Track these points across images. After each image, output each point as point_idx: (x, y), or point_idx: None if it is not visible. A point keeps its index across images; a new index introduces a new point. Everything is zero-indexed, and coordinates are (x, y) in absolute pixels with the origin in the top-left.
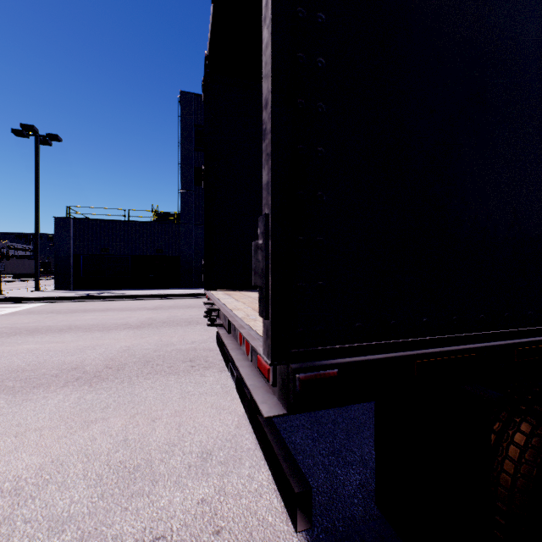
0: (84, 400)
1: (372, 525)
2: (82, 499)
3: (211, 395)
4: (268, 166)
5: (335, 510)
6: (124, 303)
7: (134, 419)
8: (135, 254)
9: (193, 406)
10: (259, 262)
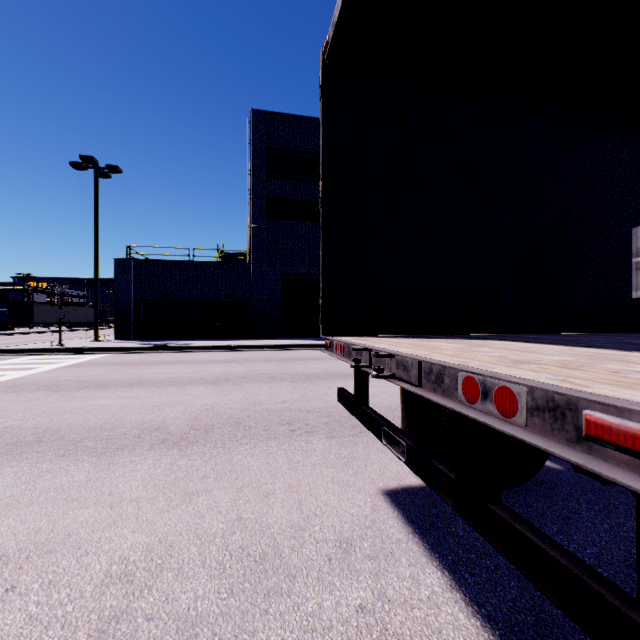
0: (177, 466)
1: None
2: (208, 593)
3: (326, 466)
4: None
5: (553, 637)
6: (191, 355)
7: (242, 493)
8: (200, 299)
9: (309, 479)
10: None
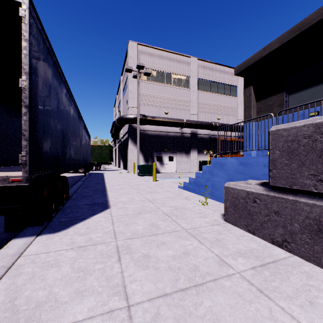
0: None
1: (1, 242)
2: None
3: None
4: (27, 142)
5: None
6: None
7: None
8: None
9: None
10: (25, 158)
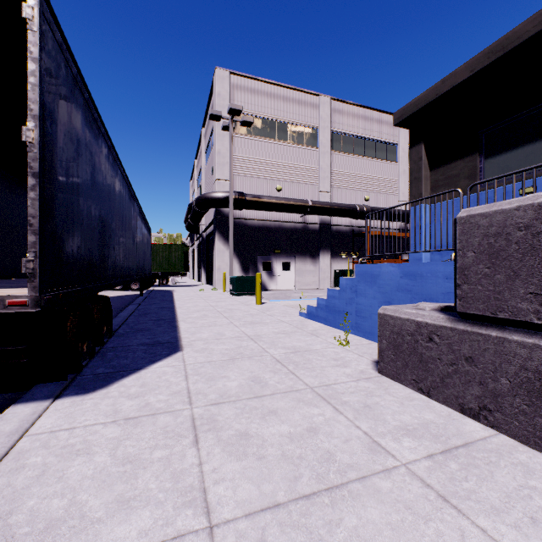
0: None
1: None
2: None
3: None
4: (36, 236)
5: None
6: None
7: None
8: None
9: None
10: (32, 265)
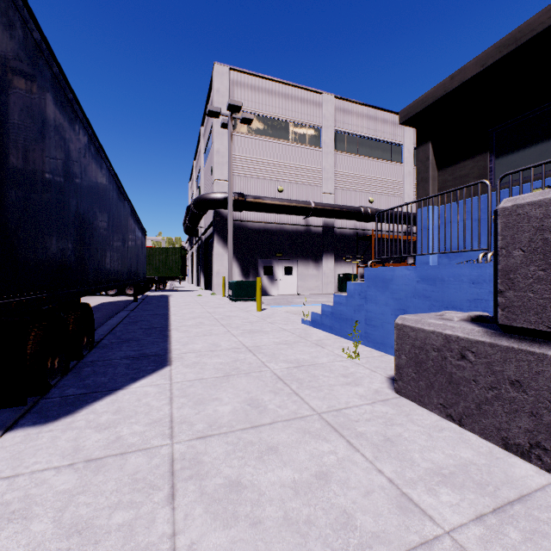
0: None
1: None
2: None
3: None
4: None
5: None
6: None
7: None
8: None
9: None
10: None
